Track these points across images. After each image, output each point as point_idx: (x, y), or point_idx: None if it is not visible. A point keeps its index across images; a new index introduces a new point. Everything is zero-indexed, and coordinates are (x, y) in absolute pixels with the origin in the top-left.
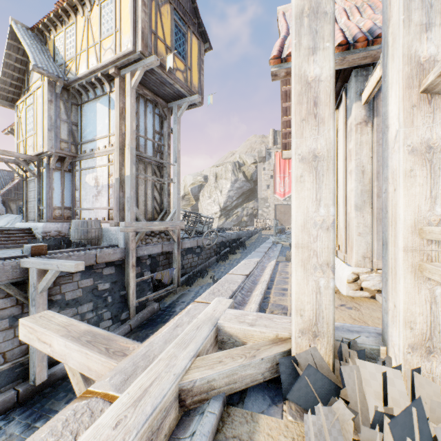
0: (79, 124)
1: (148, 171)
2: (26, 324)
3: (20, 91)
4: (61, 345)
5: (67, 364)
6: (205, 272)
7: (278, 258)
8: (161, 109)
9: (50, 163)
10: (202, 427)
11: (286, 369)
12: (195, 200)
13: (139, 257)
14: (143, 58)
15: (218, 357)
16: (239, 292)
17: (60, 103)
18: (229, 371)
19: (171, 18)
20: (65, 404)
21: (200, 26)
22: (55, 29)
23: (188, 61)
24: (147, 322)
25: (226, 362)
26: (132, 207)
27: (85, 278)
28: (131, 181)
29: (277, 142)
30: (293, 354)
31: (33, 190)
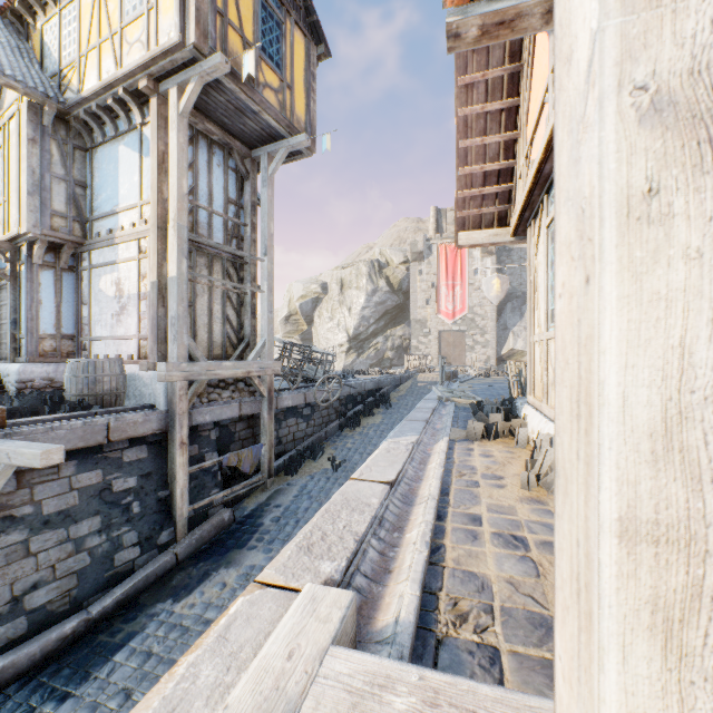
0: (89, 184)
1: (215, 270)
2: None
3: None
4: None
5: None
6: (319, 450)
7: (452, 433)
8: (239, 159)
9: (34, 255)
10: None
11: None
12: (307, 324)
13: (196, 426)
14: (200, 59)
15: None
16: (373, 536)
17: (51, 145)
18: None
19: None
20: None
21: (310, 13)
22: (43, 10)
23: (287, 73)
24: (210, 547)
25: None
26: (181, 336)
27: (86, 469)
28: (180, 287)
29: (442, 229)
30: None
31: (5, 304)
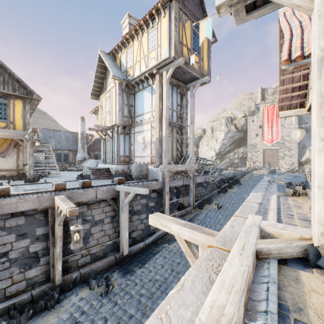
0: (133, 105)
1: (173, 131)
2: (153, 217)
3: (101, 89)
4: (176, 228)
5: (181, 237)
6: (211, 200)
7: (277, 193)
8: (182, 89)
9: (118, 130)
10: (272, 266)
11: (312, 252)
12: (196, 148)
13: (169, 187)
14: (174, 61)
15: (269, 241)
16: (258, 213)
17: (124, 95)
18: (278, 247)
19: (190, 29)
20: (138, 268)
21: None
22: (121, 51)
23: (201, 54)
24: None
25: (275, 243)
26: (167, 156)
27: (142, 198)
28: (166, 139)
29: (265, 98)
30: (316, 246)
31: (109, 146)
